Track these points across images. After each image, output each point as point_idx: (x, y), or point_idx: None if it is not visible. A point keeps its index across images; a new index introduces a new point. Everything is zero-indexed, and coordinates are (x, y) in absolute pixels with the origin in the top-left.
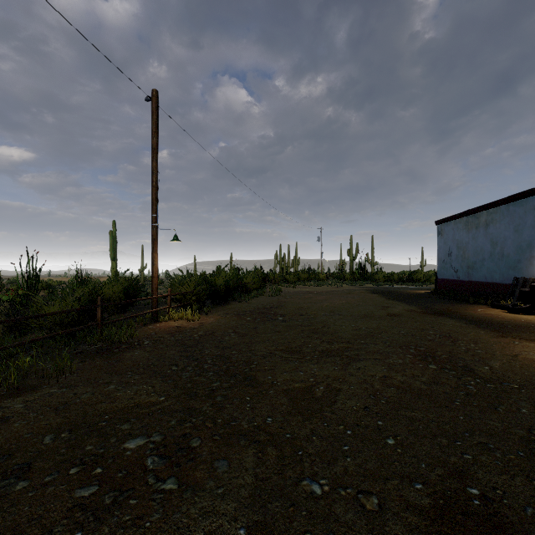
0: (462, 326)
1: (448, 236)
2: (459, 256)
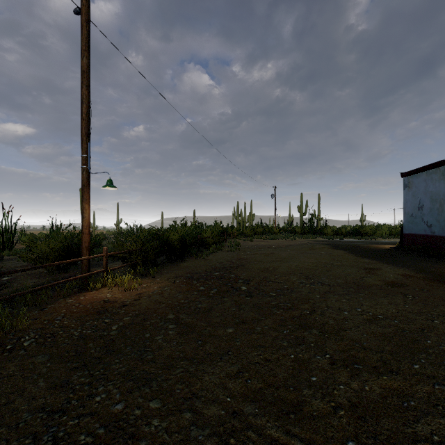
0: None
1: (418, 188)
2: (434, 209)
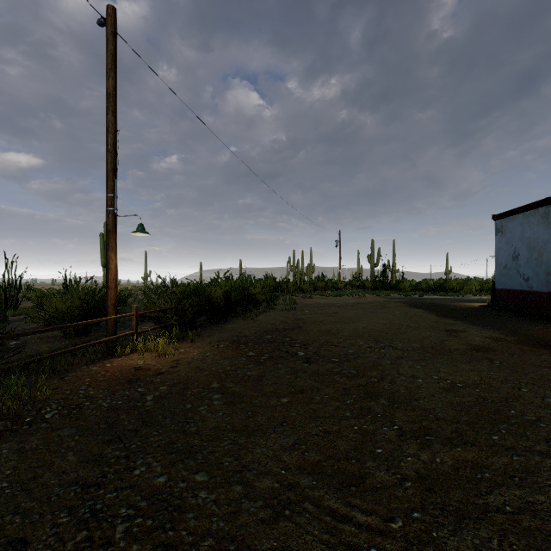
0: None
1: (513, 233)
2: (532, 259)
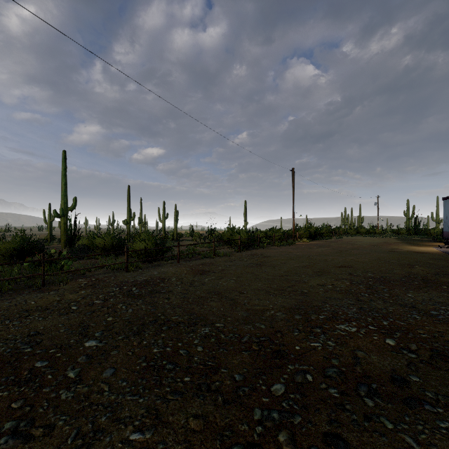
0: (404, 244)
1: (446, 207)
2: None
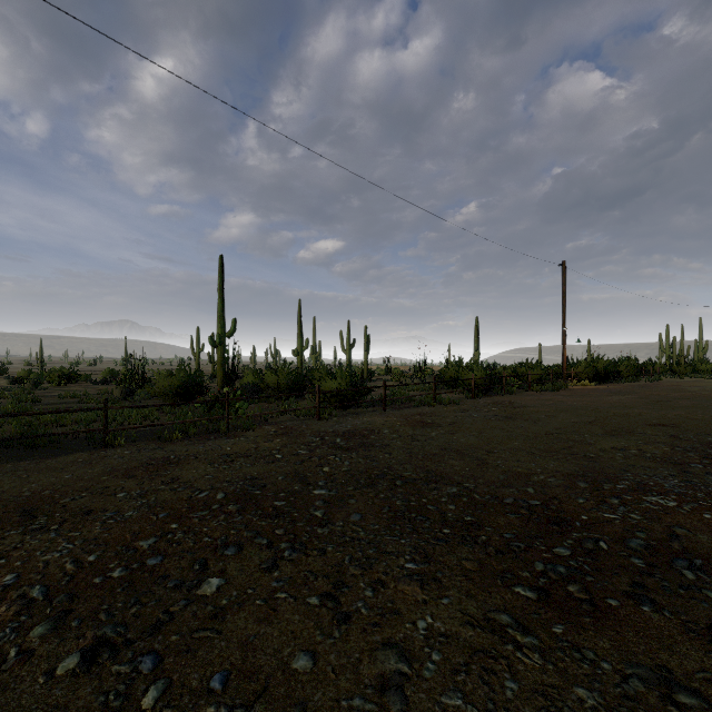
0: None
1: None
2: None
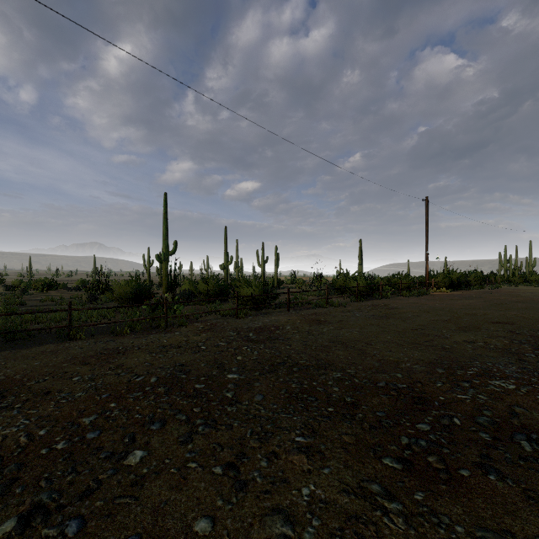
0: None
1: None
2: None
